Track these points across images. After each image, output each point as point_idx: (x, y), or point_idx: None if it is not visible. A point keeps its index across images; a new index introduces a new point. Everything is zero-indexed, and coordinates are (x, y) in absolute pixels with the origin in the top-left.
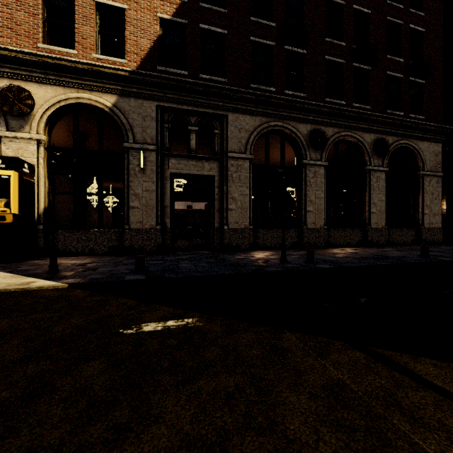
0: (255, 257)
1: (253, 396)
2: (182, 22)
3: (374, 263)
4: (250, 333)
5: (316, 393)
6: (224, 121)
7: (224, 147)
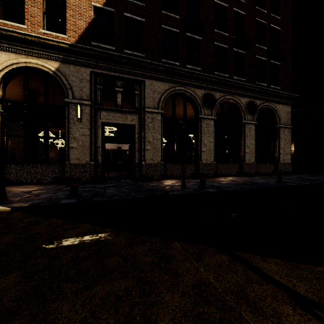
0: (164, 184)
1: (137, 298)
2: (111, 10)
3: (245, 188)
4: (147, 244)
5: (187, 292)
6: (142, 85)
7: (142, 104)
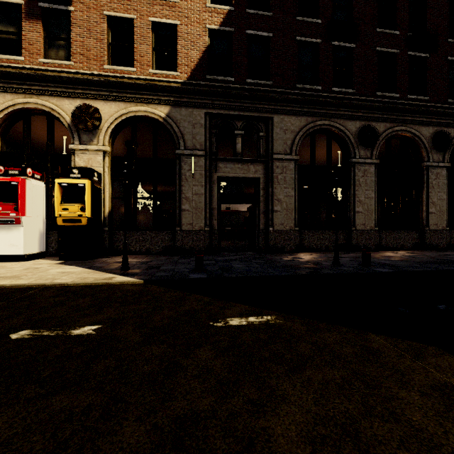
0: (304, 259)
1: (363, 389)
2: (229, 30)
3: (440, 268)
4: (333, 333)
5: (427, 392)
6: (269, 123)
7: (269, 149)
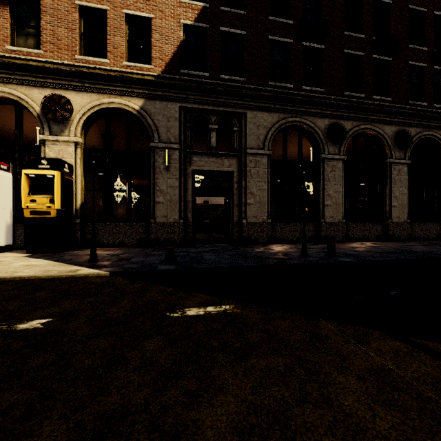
0: (275, 251)
1: (303, 375)
2: (204, 26)
3: (398, 257)
4: (287, 320)
5: (364, 376)
6: (243, 119)
7: (243, 144)
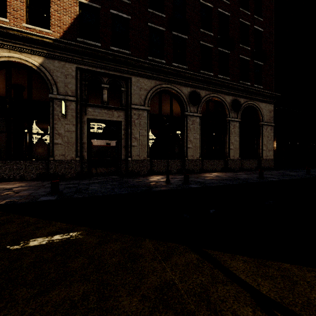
0: (149, 180)
1: (93, 303)
2: (97, 6)
3: (228, 183)
4: (118, 243)
5: (148, 295)
6: (129, 82)
7: (129, 101)
